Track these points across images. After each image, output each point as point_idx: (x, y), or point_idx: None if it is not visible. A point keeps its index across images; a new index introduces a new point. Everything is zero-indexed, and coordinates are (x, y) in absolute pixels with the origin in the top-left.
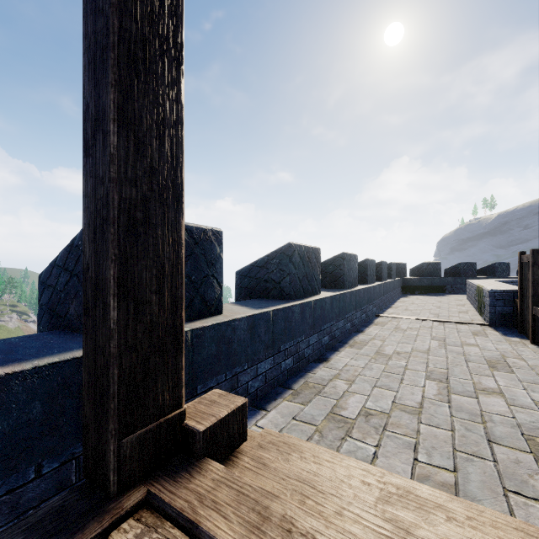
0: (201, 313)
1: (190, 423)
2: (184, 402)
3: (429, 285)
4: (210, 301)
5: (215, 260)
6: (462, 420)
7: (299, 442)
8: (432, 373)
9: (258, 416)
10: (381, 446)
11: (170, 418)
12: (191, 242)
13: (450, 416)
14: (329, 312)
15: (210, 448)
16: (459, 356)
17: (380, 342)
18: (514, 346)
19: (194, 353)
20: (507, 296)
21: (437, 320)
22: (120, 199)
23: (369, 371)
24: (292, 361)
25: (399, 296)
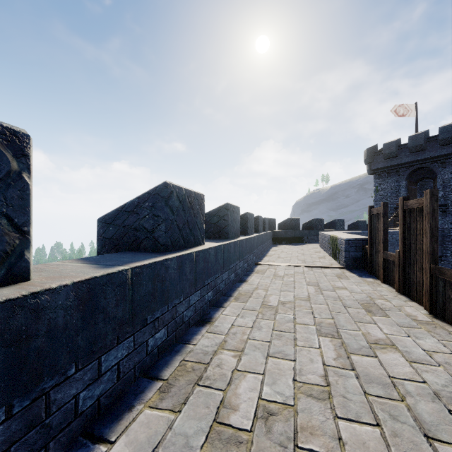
0: None
1: None
2: None
3: (292, 237)
4: None
5: (3, 182)
6: (378, 398)
7: None
8: (320, 325)
9: None
10: None
11: None
12: None
13: (363, 392)
14: (213, 264)
15: None
16: (336, 301)
17: (263, 291)
18: (372, 286)
19: None
20: (358, 243)
21: (306, 265)
22: None
23: (258, 332)
24: (166, 332)
25: (271, 245)
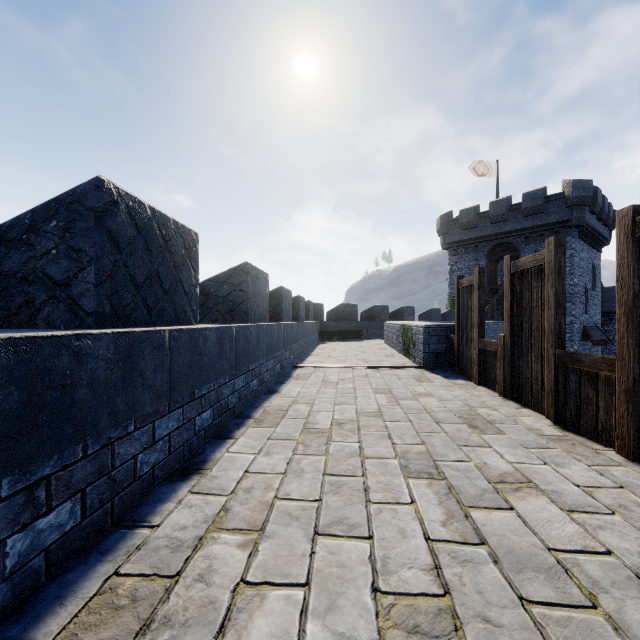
0: None
1: None
2: None
3: (347, 330)
4: None
5: None
6: (548, 607)
7: None
8: (405, 457)
9: None
10: None
11: None
12: None
13: (515, 597)
14: (215, 360)
15: None
16: (423, 415)
17: (306, 406)
18: (466, 391)
19: None
20: (441, 331)
21: (369, 366)
22: None
23: (297, 481)
24: (78, 509)
25: (317, 342)
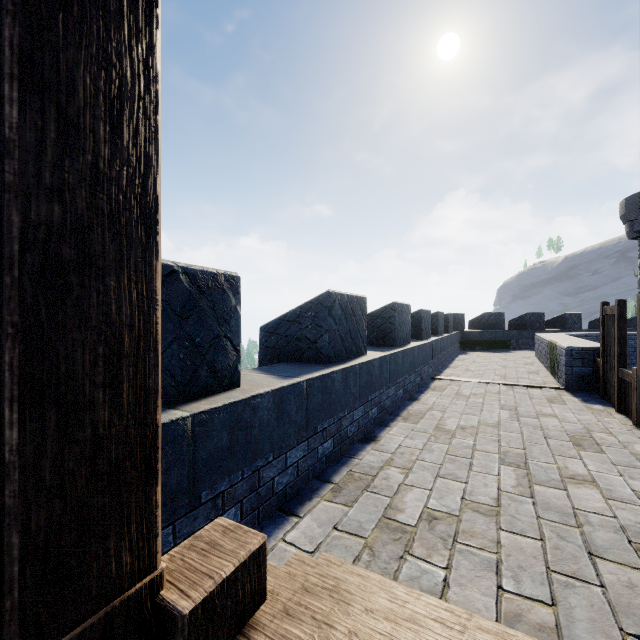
0: (209, 388)
1: (170, 595)
2: (182, 518)
3: (492, 340)
4: (221, 370)
5: (228, 315)
6: (552, 523)
7: (343, 575)
8: (506, 455)
9: (287, 525)
10: (453, 568)
11: (133, 595)
12: (194, 292)
13: (536, 517)
14: (378, 378)
15: (202, 636)
16: (536, 431)
17: (439, 413)
18: (598, 416)
19: (196, 447)
20: (586, 354)
21: (504, 383)
22: (26, 222)
23: (429, 454)
24: (332, 444)
25: (457, 352)
